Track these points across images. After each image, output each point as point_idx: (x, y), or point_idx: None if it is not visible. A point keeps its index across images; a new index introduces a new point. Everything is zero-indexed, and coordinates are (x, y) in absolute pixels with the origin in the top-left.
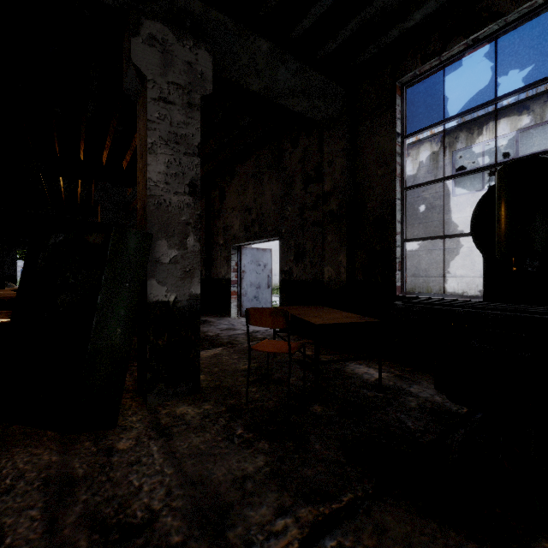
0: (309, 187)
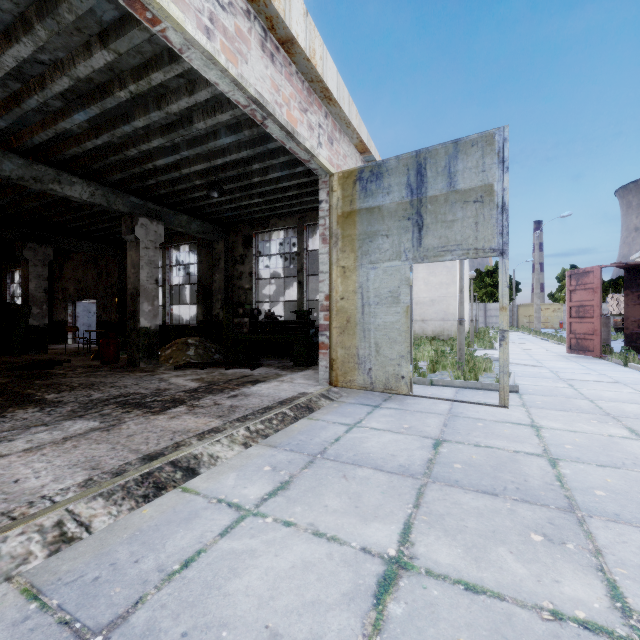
0: (109, 279)
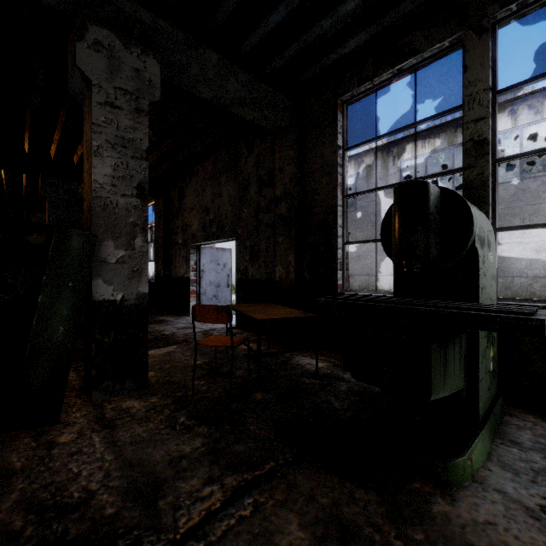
0: (263, 191)
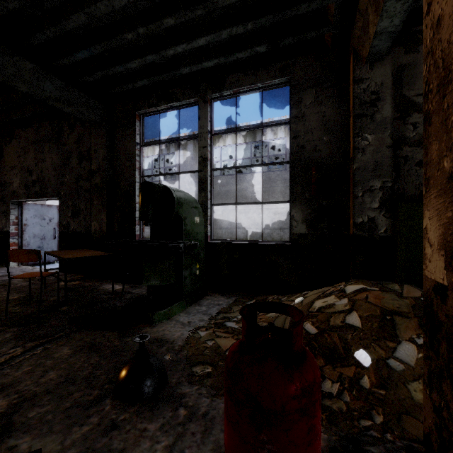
0: (83, 164)
